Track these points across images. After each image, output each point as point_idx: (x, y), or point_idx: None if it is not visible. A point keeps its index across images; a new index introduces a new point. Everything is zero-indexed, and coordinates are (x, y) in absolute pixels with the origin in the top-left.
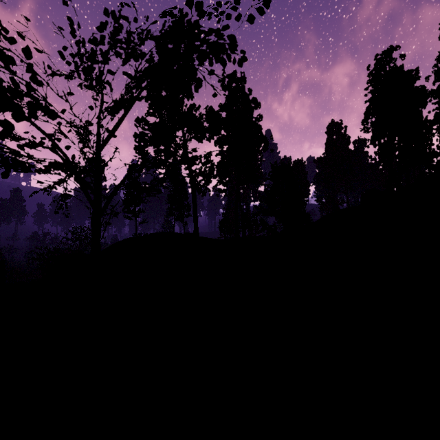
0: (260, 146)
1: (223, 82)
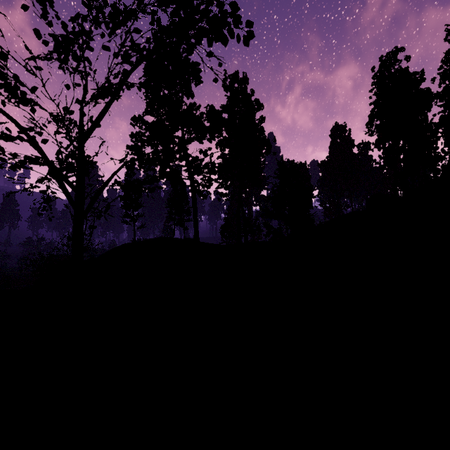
0: (262, 149)
1: (224, 82)
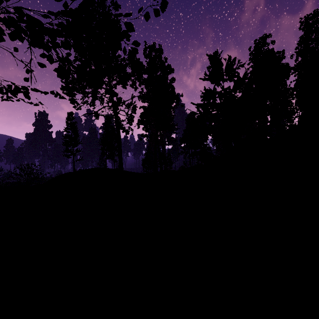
0: (173, 102)
1: (145, 51)
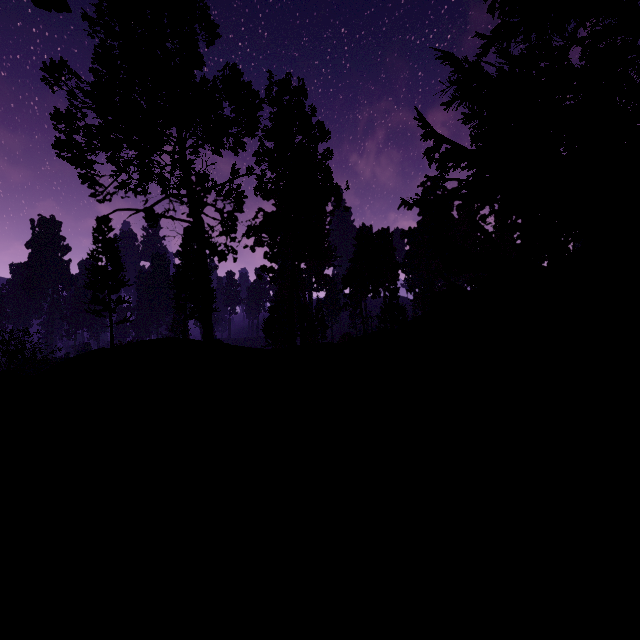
0: (329, 199)
1: (269, 91)
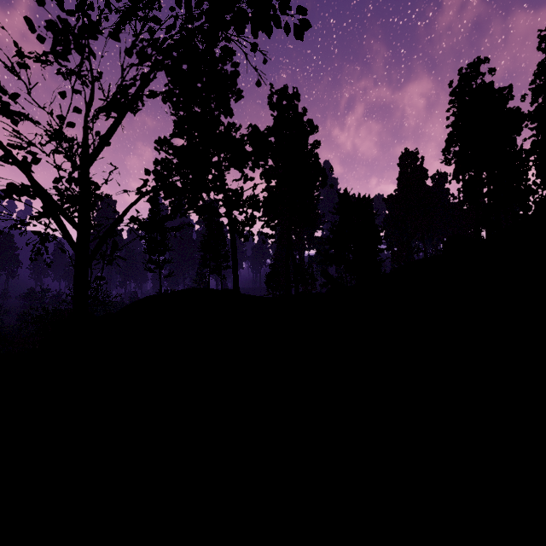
0: (317, 180)
1: (270, 99)
